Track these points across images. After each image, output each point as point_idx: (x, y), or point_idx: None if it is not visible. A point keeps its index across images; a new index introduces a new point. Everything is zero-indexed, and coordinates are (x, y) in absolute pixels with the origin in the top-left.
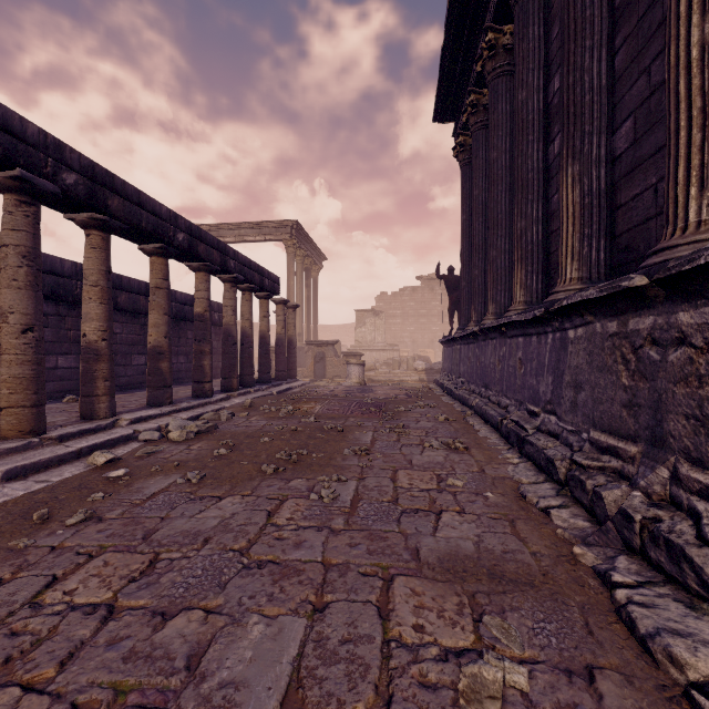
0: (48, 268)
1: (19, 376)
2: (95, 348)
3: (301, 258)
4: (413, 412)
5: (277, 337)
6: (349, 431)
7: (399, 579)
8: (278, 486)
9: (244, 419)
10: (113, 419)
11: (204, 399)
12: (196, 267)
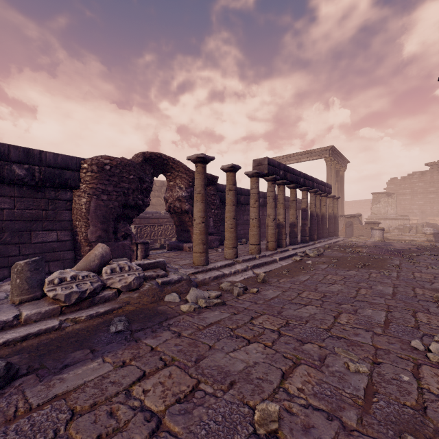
0: None
1: (272, 233)
2: (282, 224)
3: (334, 166)
4: (422, 256)
5: (329, 215)
6: (386, 259)
7: (417, 288)
8: (366, 270)
9: (330, 252)
10: (287, 248)
11: (306, 243)
12: (303, 189)
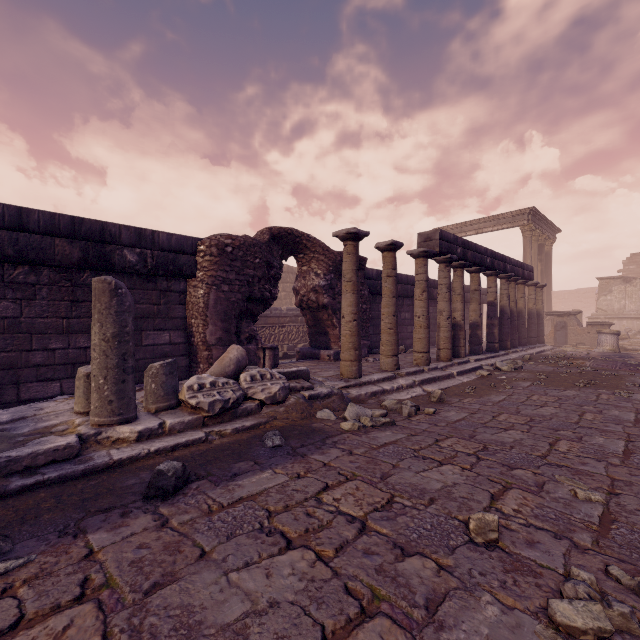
0: (411, 282)
1: (446, 336)
2: (459, 324)
3: (536, 237)
4: None
5: (528, 311)
6: (624, 376)
7: None
8: (591, 390)
9: (533, 365)
10: (467, 358)
11: (495, 353)
12: (489, 274)
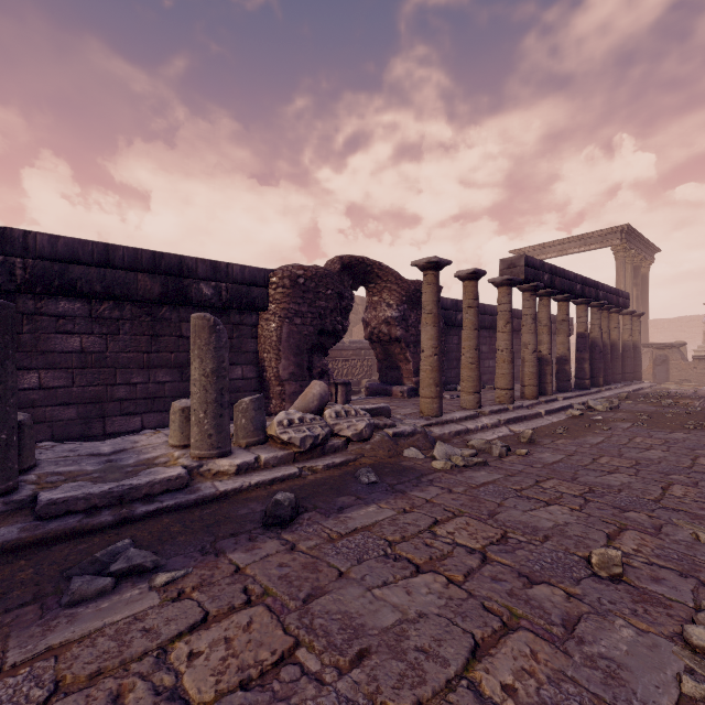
0: (489, 312)
1: (532, 372)
2: (546, 358)
3: (630, 259)
4: None
5: (623, 343)
6: None
7: None
8: (704, 433)
9: (632, 405)
10: (554, 396)
11: (586, 390)
12: (579, 302)
